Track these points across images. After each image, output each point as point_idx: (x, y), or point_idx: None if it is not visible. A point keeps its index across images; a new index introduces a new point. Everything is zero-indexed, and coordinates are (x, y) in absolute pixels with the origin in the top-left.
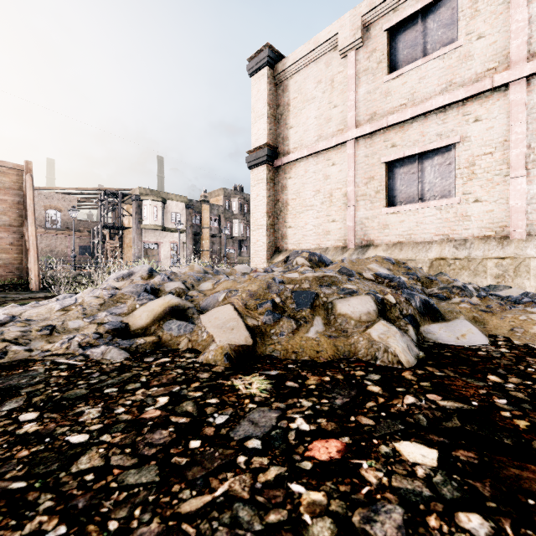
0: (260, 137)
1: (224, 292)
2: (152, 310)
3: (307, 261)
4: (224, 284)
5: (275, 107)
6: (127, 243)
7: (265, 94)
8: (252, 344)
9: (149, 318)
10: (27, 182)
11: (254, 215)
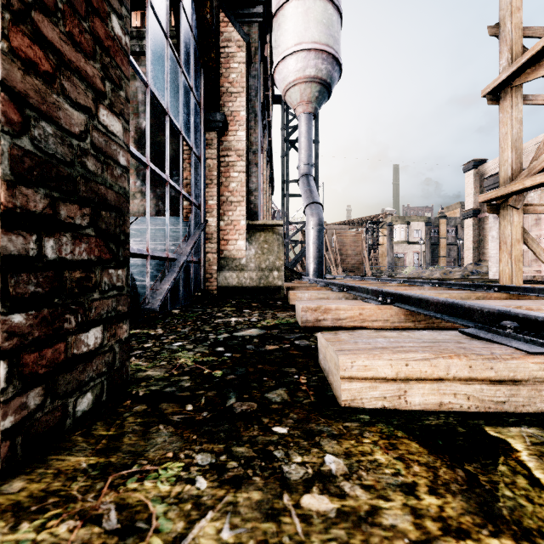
0: (469, 204)
1: (438, 272)
2: (426, 274)
3: (472, 266)
4: (439, 271)
5: (479, 187)
6: (382, 254)
7: (472, 183)
8: (440, 277)
9: (426, 275)
10: (362, 238)
11: (466, 243)
